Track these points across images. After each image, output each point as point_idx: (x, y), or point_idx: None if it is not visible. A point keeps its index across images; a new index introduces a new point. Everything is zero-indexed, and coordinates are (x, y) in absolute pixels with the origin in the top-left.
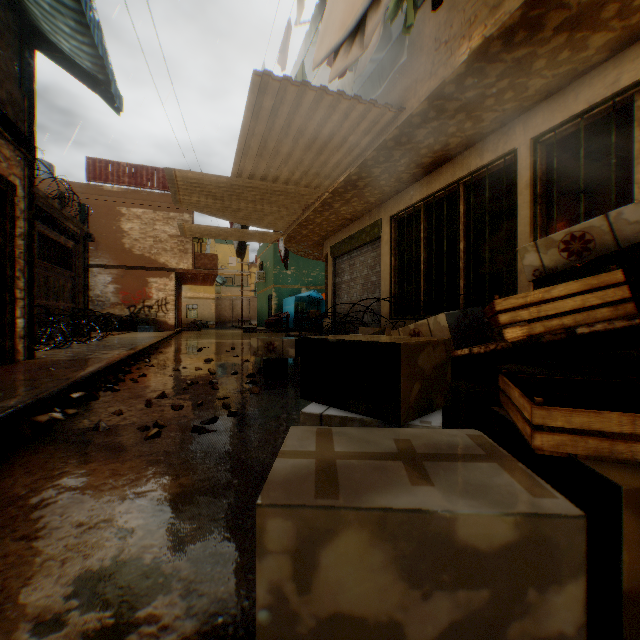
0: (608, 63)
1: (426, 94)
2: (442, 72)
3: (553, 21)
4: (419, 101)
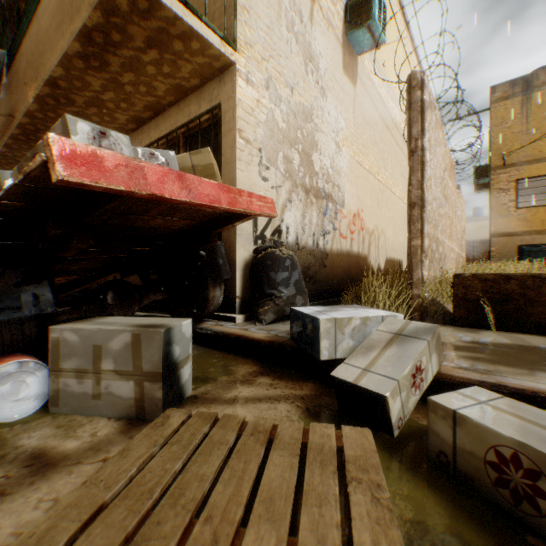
0: (140, 130)
1: (23, 113)
2: (26, 102)
3: (79, 99)
4: (22, 115)
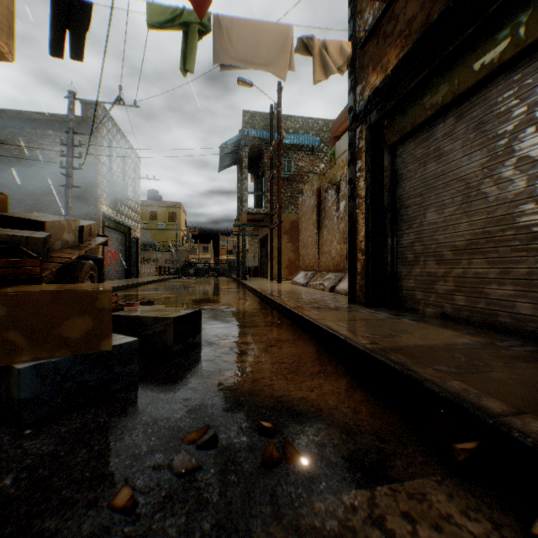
0: None
1: None
2: None
3: None
4: None
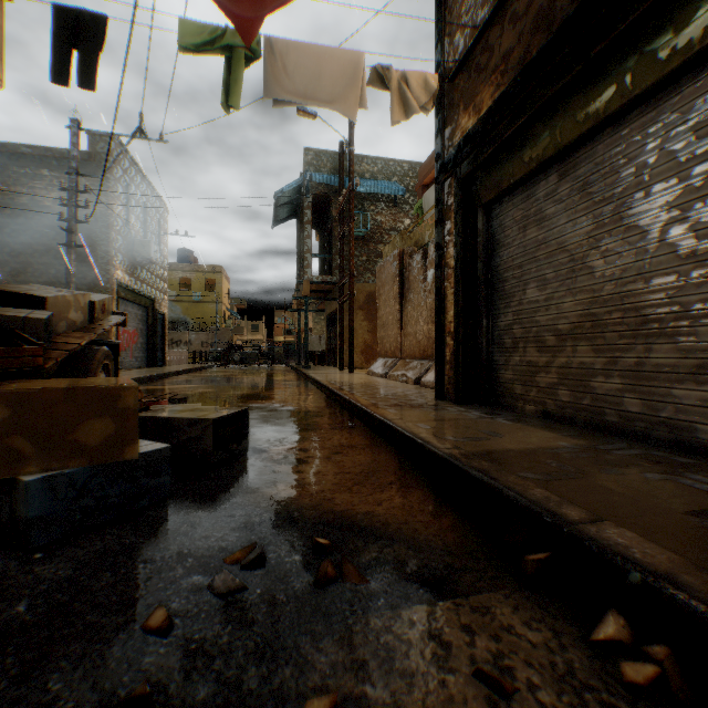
0: None
1: None
2: None
3: None
4: None
